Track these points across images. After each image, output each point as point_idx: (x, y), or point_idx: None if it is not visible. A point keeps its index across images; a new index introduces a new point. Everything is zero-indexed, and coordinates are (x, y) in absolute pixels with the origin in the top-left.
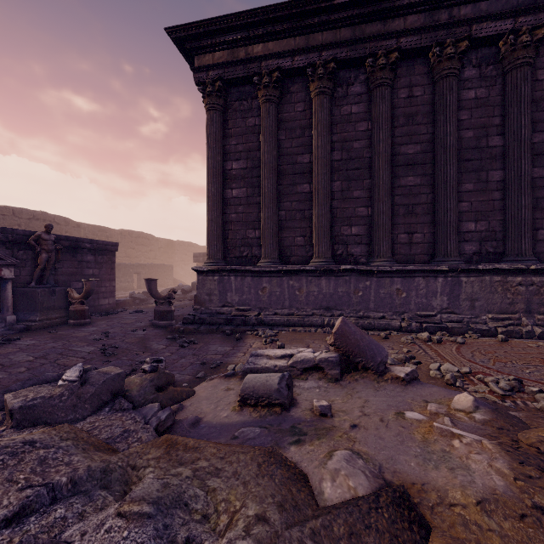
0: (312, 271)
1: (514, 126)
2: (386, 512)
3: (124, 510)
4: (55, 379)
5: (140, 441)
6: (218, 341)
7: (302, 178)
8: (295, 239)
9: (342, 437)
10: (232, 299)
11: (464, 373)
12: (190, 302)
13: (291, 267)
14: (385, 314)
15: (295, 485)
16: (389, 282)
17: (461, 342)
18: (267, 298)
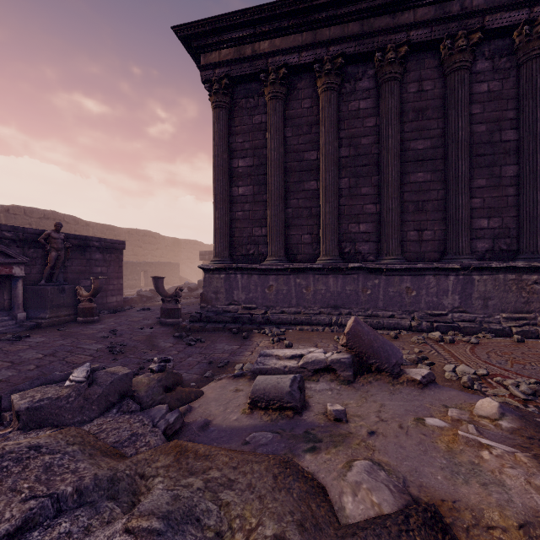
0: (319, 269)
1: (529, 119)
2: (418, 536)
3: (132, 525)
4: (63, 378)
5: (148, 445)
6: (224, 339)
7: (309, 176)
8: (302, 237)
9: (359, 445)
10: (238, 297)
11: (481, 375)
12: (196, 300)
13: (298, 265)
14: (394, 312)
15: (314, 500)
16: (399, 280)
17: (475, 342)
18: (273, 296)
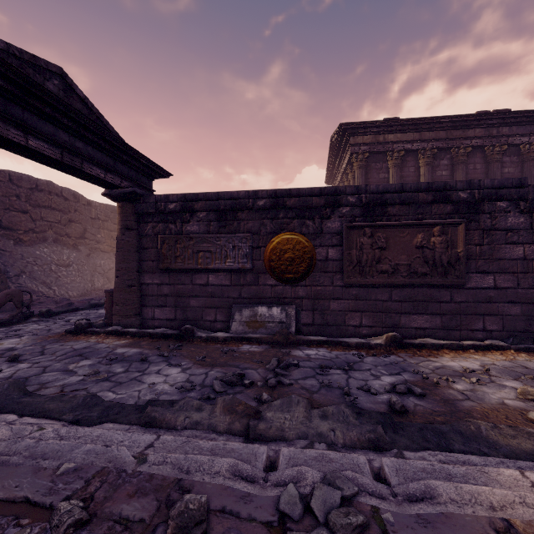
0: None
1: None
2: None
3: None
4: None
5: None
6: None
7: None
8: None
9: None
10: None
11: None
12: None
13: None
14: None
15: None
16: None
17: None
18: None
